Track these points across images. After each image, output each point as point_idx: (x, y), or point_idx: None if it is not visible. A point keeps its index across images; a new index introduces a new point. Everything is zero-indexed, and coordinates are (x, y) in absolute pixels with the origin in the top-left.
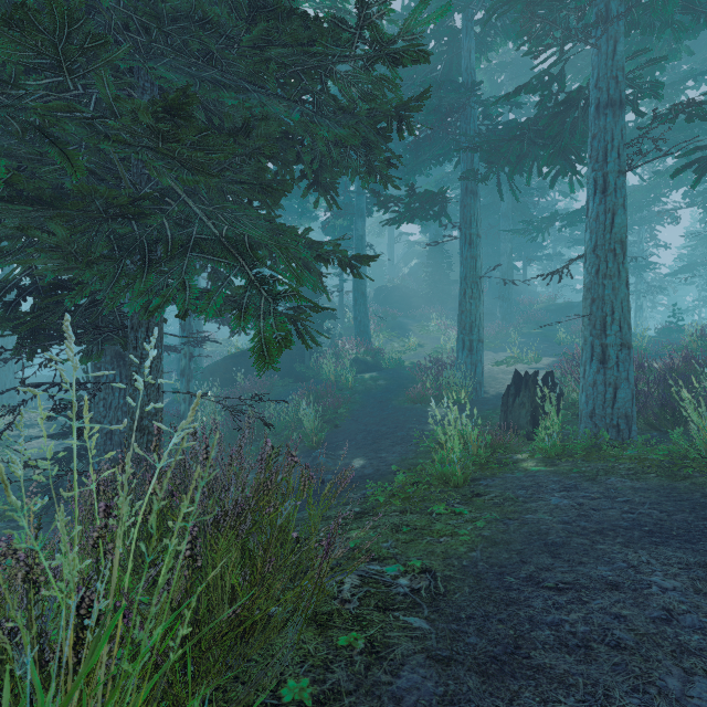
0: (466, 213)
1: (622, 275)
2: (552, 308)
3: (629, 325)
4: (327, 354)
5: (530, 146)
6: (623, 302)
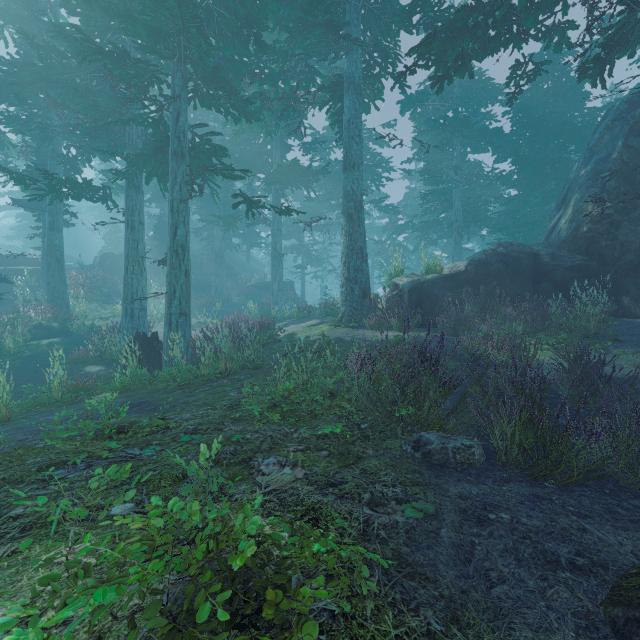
0: (129, 203)
1: (183, 268)
2: (260, 285)
3: (187, 301)
4: (3, 320)
5: (158, 163)
6: (183, 285)
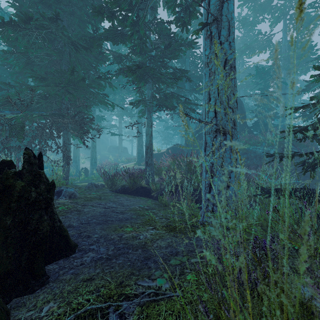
0: None
1: (95, 151)
2: (114, 148)
3: (96, 159)
4: None
5: None
6: (95, 155)
